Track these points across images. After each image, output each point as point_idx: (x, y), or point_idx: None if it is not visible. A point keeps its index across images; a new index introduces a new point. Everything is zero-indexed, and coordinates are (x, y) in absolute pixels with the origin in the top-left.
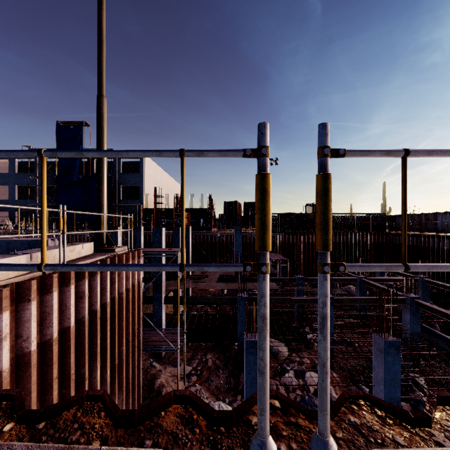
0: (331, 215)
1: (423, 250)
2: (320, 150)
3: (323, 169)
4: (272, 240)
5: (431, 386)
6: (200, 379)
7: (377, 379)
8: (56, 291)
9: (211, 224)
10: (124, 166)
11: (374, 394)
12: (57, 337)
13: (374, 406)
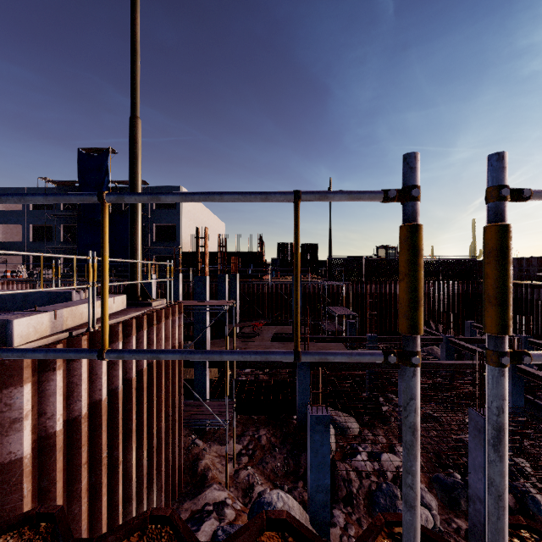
0: (511, 283)
1: (525, 303)
2: (494, 191)
3: (499, 218)
4: (336, 290)
5: (538, 473)
6: (252, 460)
7: (474, 465)
8: None
9: (262, 271)
10: None
11: (470, 483)
12: (86, 413)
13: None
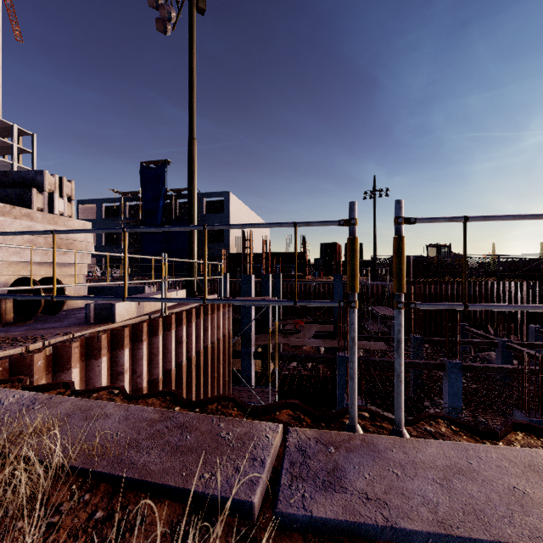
0: (404, 267)
1: None
2: (396, 219)
3: (398, 233)
4: (381, 291)
5: None
6: None
7: None
8: (161, 334)
9: (304, 271)
10: (208, 206)
11: None
12: (161, 378)
13: (451, 424)
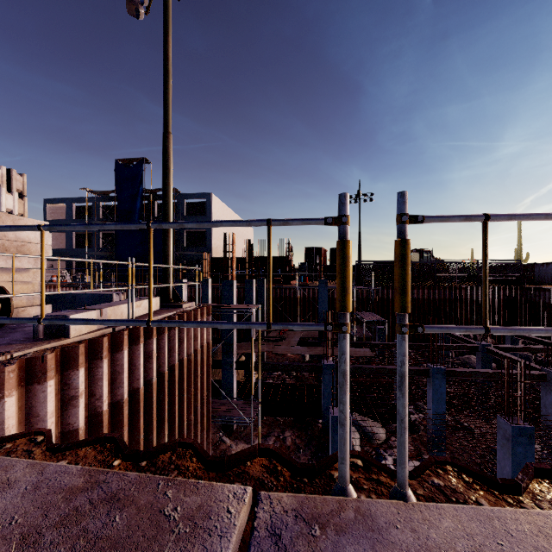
0: (409, 279)
1: None
2: (398, 217)
3: (402, 235)
4: (366, 296)
5: None
6: None
7: (502, 475)
8: (126, 349)
9: (289, 276)
10: (189, 207)
11: None
12: (127, 399)
13: (462, 472)
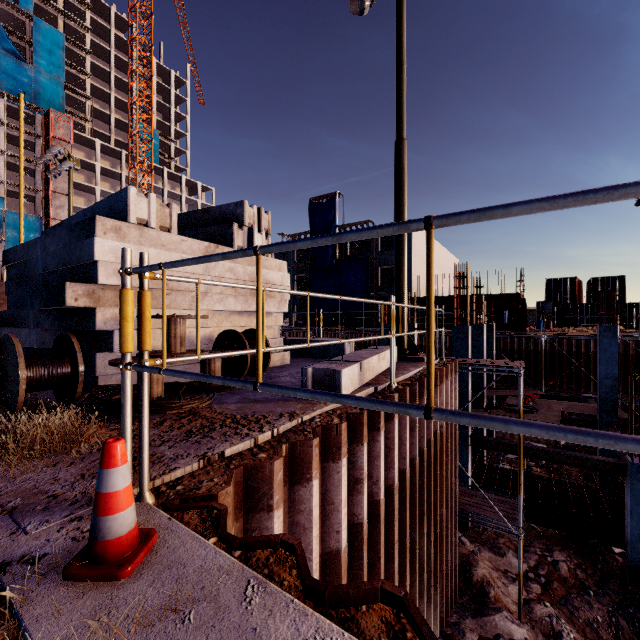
0: None
1: None
2: None
3: None
4: None
5: None
6: (547, 593)
7: None
8: (396, 418)
9: (523, 319)
10: (382, 241)
11: None
12: (397, 484)
13: None
